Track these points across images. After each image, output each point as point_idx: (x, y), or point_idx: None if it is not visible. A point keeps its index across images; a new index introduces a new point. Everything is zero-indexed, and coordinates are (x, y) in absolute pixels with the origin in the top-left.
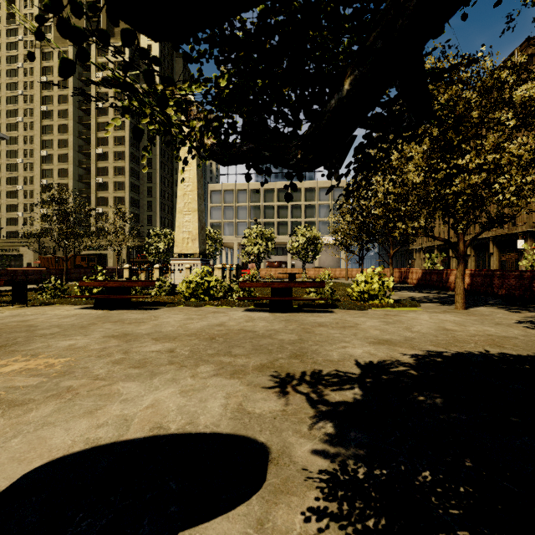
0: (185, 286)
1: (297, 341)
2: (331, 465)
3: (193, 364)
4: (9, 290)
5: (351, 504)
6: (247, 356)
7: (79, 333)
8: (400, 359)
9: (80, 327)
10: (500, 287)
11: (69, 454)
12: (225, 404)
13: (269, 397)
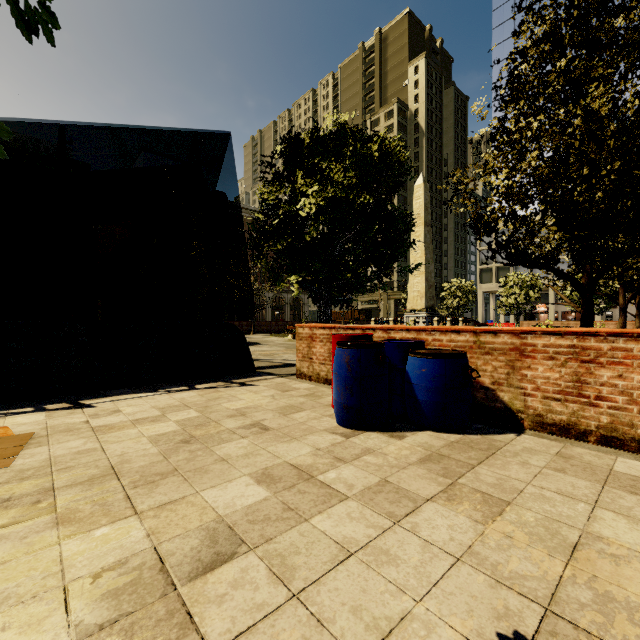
0: None
1: None
2: None
3: None
4: None
5: None
6: None
7: None
8: None
9: None
10: None
11: None
12: None
13: None
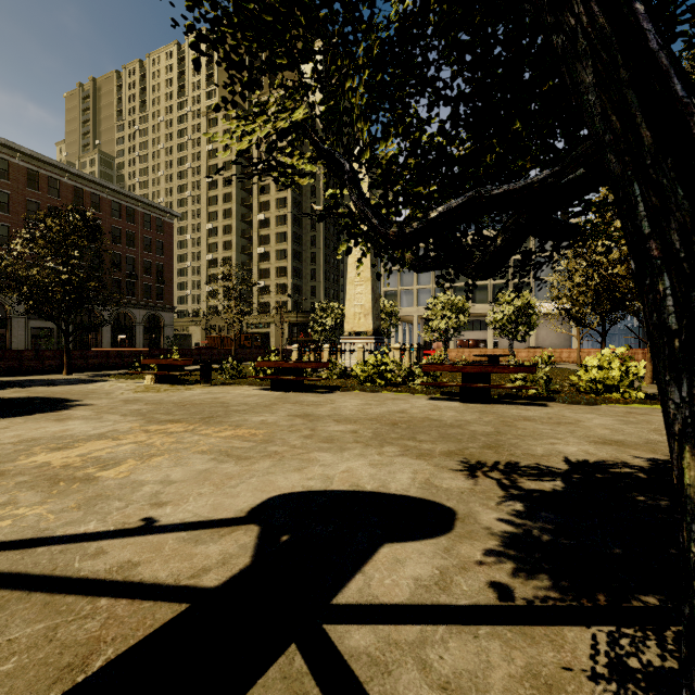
0: (359, 368)
1: (492, 433)
2: (515, 530)
3: (378, 444)
4: (190, 370)
5: (529, 554)
6: (433, 442)
7: (266, 411)
8: (629, 462)
9: (264, 406)
10: None
11: (294, 492)
12: (412, 477)
13: (457, 477)
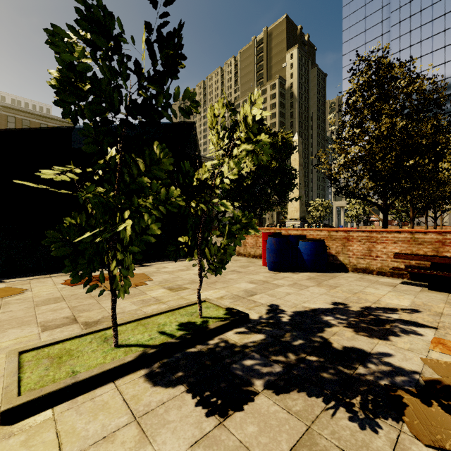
0: None
1: None
2: None
3: None
4: None
5: None
6: None
7: None
8: None
9: None
10: None
11: None
12: None
13: None
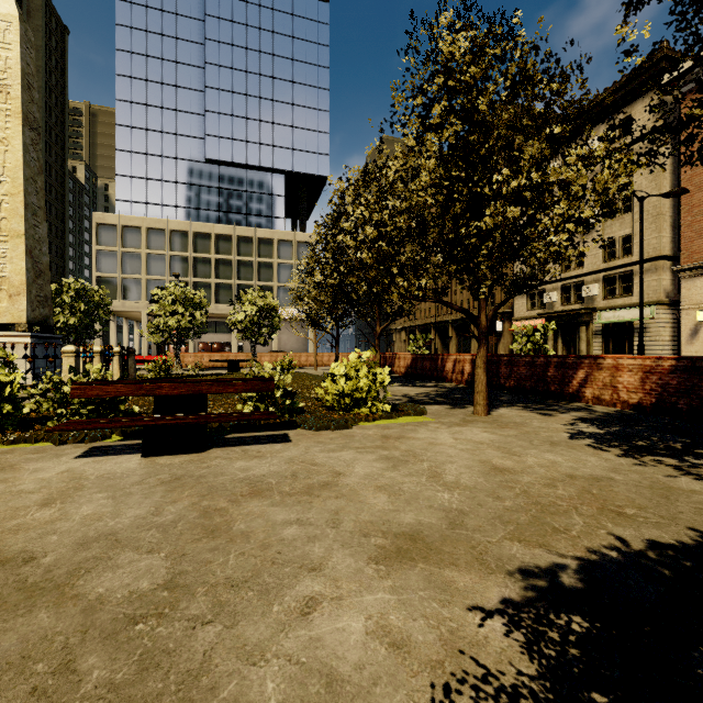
0: None
1: (152, 602)
2: None
3: None
4: None
5: None
6: None
7: None
8: (491, 662)
9: None
10: (508, 376)
11: None
12: None
13: None
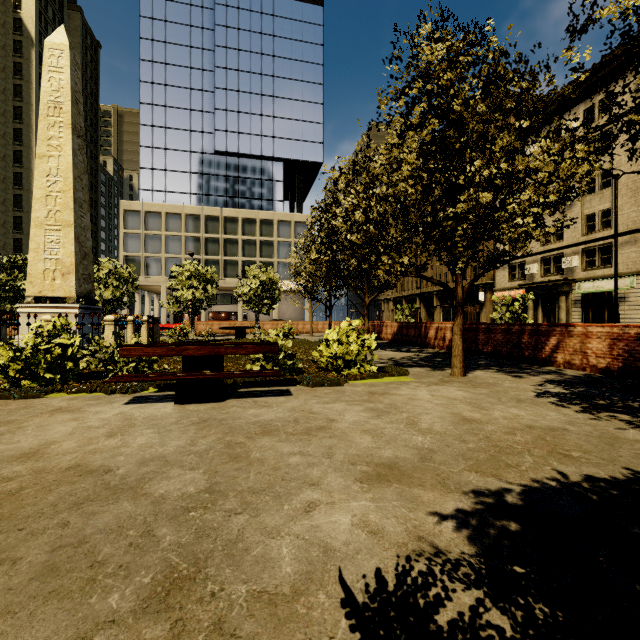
0: (5, 357)
1: (198, 499)
2: None
3: None
4: None
5: None
6: None
7: None
8: (442, 545)
9: None
10: (485, 343)
11: None
12: None
13: None
